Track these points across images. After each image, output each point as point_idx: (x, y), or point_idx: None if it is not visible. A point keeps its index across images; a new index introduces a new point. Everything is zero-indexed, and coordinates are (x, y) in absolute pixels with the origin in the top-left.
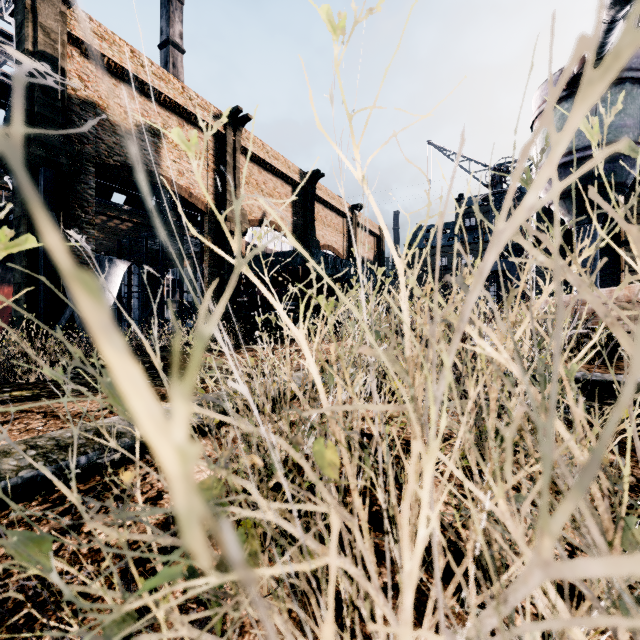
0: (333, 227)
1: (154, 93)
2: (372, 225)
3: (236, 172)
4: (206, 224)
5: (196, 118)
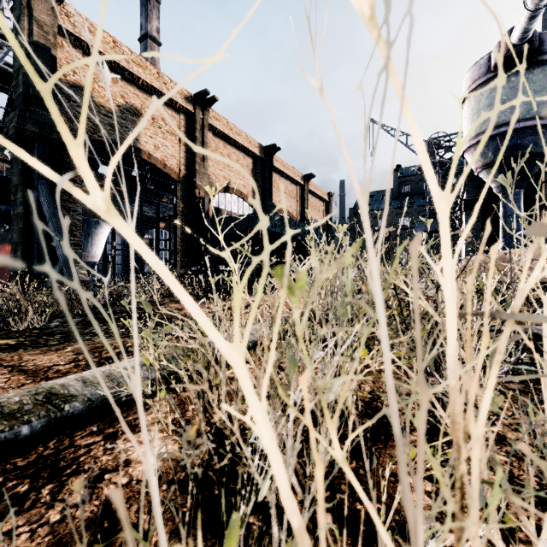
0: (288, 194)
1: (133, 78)
2: (321, 192)
3: (204, 146)
4: (178, 191)
5: (170, 99)
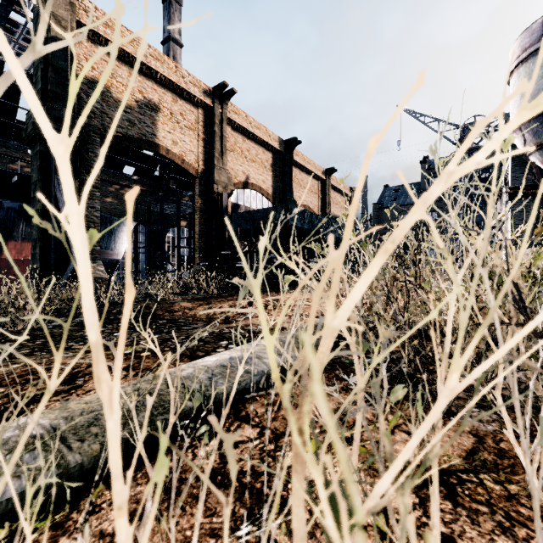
0: (309, 189)
1: (151, 72)
2: (344, 187)
3: (223, 140)
4: (197, 187)
5: (188, 94)
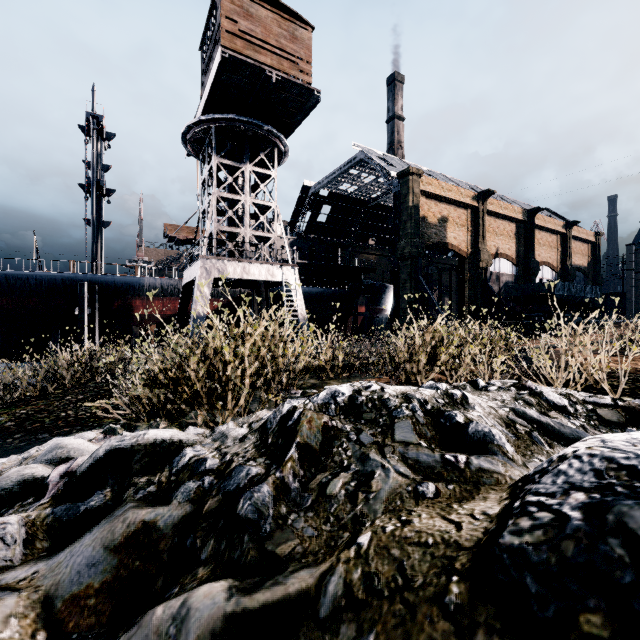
0: (547, 245)
1: (445, 199)
2: (586, 234)
3: (484, 228)
4: (466, 265)
5: (463, 204)
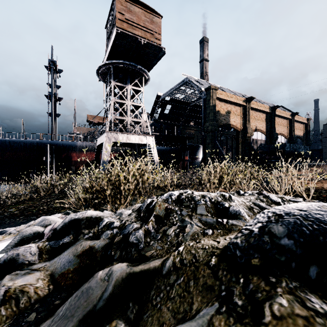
0: (282, 125)
1: (229, 102)
2: (302, 119)
3: (249, 116)
4: (240, 135)
5: (238, 104)
